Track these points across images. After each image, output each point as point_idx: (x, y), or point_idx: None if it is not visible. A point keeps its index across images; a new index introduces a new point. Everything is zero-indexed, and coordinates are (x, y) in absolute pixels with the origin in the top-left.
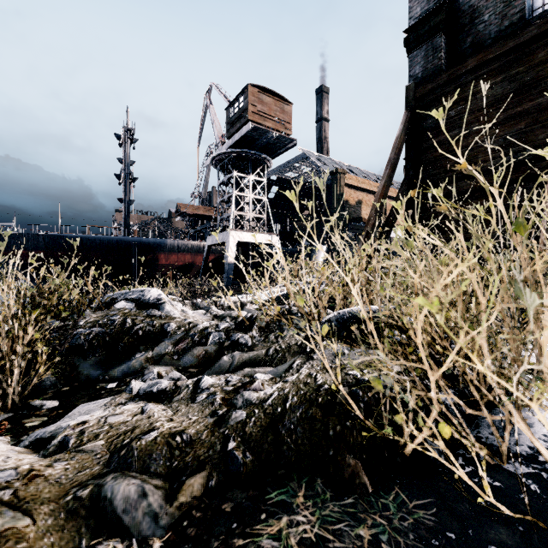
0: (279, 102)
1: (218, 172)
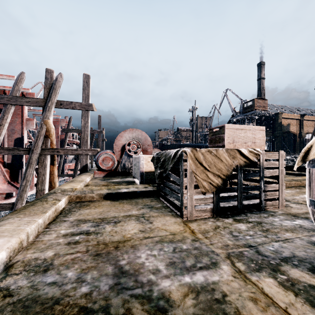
0: (263, 100)
1: (236, 122)
